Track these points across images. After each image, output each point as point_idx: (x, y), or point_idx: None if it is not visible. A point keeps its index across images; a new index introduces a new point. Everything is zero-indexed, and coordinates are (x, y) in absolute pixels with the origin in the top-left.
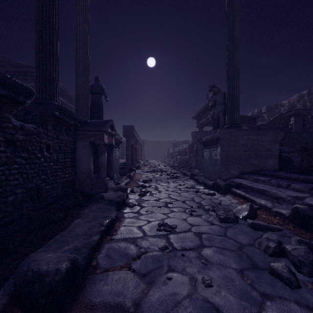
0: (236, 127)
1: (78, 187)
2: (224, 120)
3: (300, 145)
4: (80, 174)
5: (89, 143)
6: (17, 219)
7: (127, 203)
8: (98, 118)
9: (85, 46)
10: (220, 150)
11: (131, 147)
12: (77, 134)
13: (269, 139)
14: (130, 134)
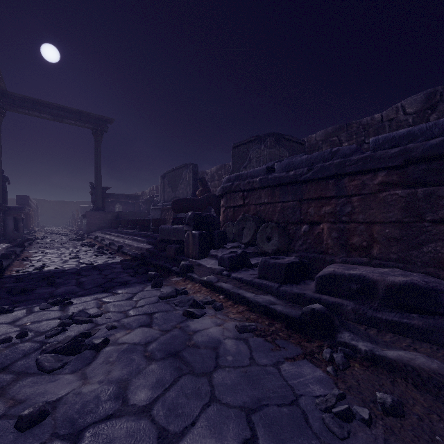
0: (98, 209)
1: (7, 237)
2: (103, 201)
3: (136, 217)
4: (8, 231)
5: (13, 217)
6: (0, 241)
7: (37, 239)
8: (4, 198)
9: (0, 160)
10: (86, 220)
11: (26, 214)
12: (6, 213)
13: (110, 216)
14: (25, 203)
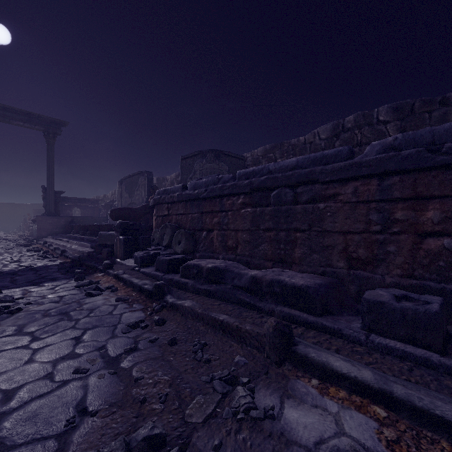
0: (50, 214)
1: None
2: (57, 205)
3: (93, 222)
4: None
5: None
6: None
7: None
8: None
9: None
10: (37, 225)
11: None
12: None
13: (64, 221)
14: None
